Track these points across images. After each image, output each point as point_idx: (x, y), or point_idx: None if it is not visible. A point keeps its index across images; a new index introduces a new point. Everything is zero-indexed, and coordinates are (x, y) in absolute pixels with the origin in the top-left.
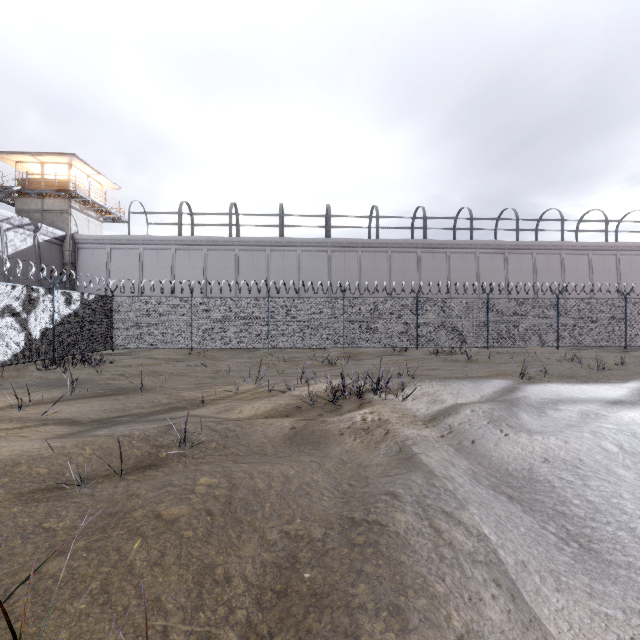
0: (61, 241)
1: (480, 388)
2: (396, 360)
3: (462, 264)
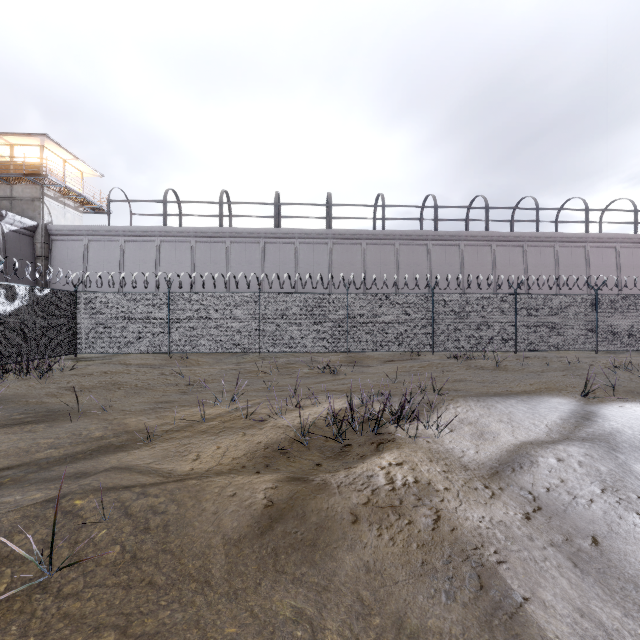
0: (32, 232)
1: (538, 412)
2: (410, 367)
3: (477, 258)
